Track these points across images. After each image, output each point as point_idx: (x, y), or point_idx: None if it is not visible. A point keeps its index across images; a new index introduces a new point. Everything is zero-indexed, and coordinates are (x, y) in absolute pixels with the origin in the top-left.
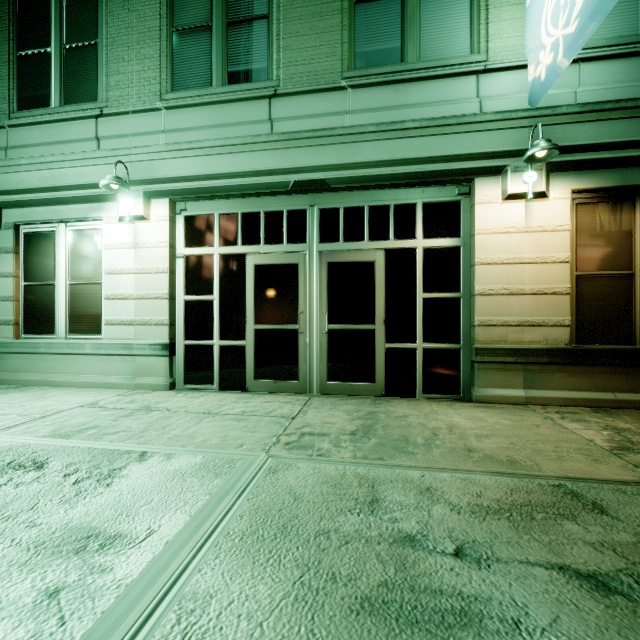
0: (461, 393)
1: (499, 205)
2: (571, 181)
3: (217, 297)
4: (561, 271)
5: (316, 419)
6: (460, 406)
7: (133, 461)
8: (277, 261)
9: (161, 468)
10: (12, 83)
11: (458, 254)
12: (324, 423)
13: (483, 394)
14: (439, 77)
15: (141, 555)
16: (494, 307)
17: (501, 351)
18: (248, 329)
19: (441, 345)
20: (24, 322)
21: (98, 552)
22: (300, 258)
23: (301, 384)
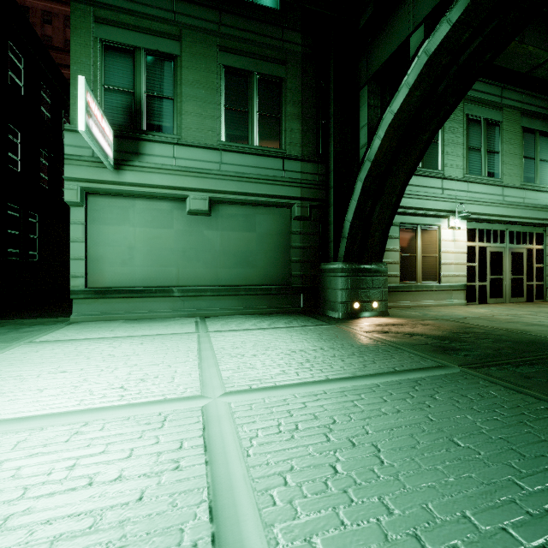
0: (543, 299)
1: None
2: None
3: (477, 264)
4: None
5: None
6: None
7: None
8: (496, 250)
9: None
10: None
11: (543, 251)
12: None
13: None
14: (545, 192)
15: None
16: None
17: None
18: (487, 278)
19: (539, 283)
20: (400, 275)
21: None
22: (503, 249)
23: (503, 299)
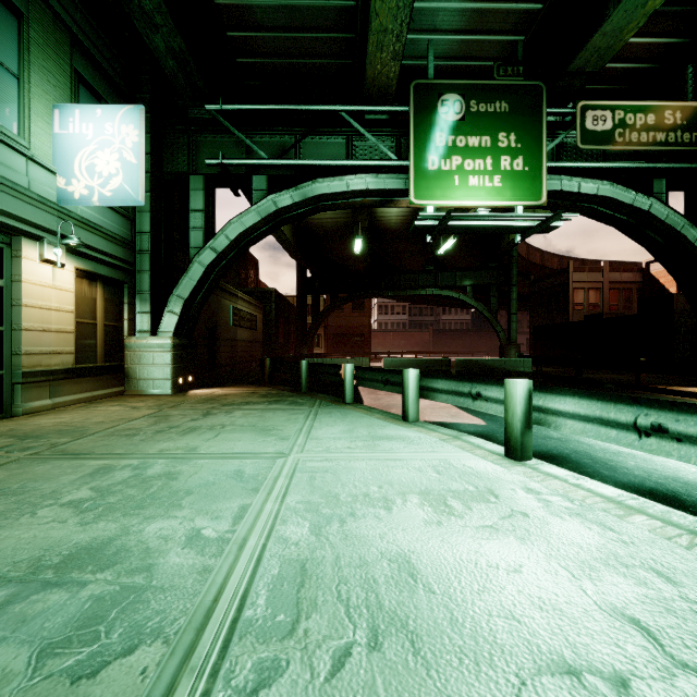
0: (5, 412)
1: (38, 264)
2: (75, 261)
3: None
4: (71, 318)
5: None
6: (21, 419)
7: None
8: None
9: None
10: None
11: (2, 293)
12: None
13: (28, 408)
14: None
15: (124, 462)
16: (35, 340)
17: (39, 373)
18: None
19: None
20: None
21: (111, 470)
22: None
23: None
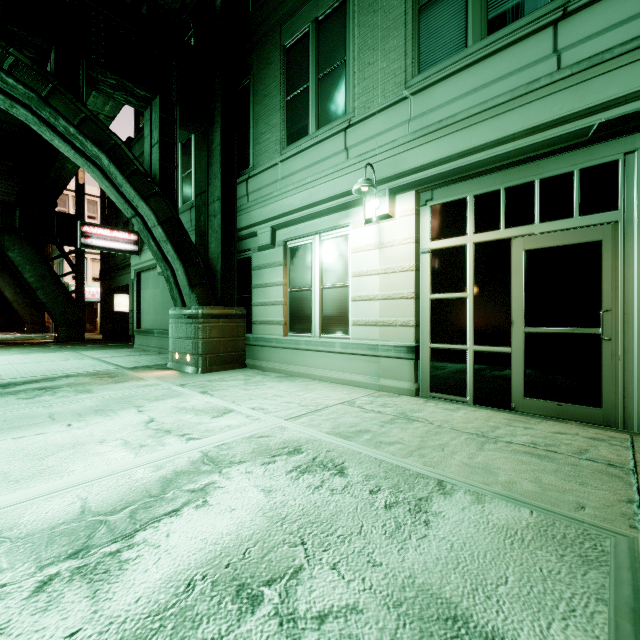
0: None
1: None
2: None
3: (470, 294)
4: None
5: None
6: None
7: (434, 492)
8: (562, 242)
9: (479, 515)
10: (282, 126)
11: None
12: None
13: None
14: None
15: None
16: None
17: None
18: (514, 332)
19: None
20: (290, 322)
21: None
22: (604, 233)
23: (606, 413)
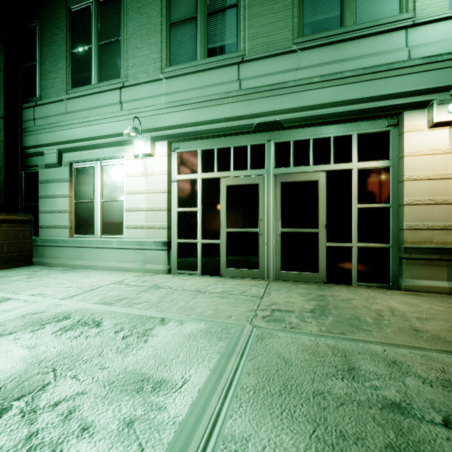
0: (390, 283)
1: (425, 132)
2: None
3: (200, 209)
4: None
5: (279, 299)
6: (392, 293)
7: (157, 324)
8: (243, 182)
9: (178, 331)
10: (68, 71)
11: (388, 173)
12: (286, 302)
13: (411, 284)
14: (373, 34)
15: (183, 398)
16: (420, 214)
17: (427, 250)
18: (222, 231)
19: (373, 244)
20: (75, 226)
21: (152, 393)
22: (260, 179)
23: (261, 272)
